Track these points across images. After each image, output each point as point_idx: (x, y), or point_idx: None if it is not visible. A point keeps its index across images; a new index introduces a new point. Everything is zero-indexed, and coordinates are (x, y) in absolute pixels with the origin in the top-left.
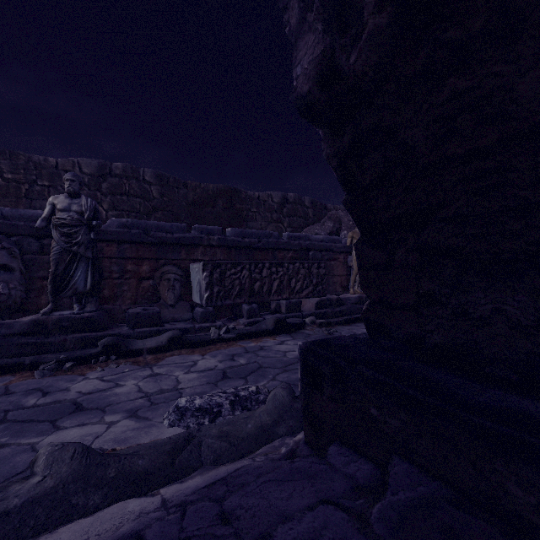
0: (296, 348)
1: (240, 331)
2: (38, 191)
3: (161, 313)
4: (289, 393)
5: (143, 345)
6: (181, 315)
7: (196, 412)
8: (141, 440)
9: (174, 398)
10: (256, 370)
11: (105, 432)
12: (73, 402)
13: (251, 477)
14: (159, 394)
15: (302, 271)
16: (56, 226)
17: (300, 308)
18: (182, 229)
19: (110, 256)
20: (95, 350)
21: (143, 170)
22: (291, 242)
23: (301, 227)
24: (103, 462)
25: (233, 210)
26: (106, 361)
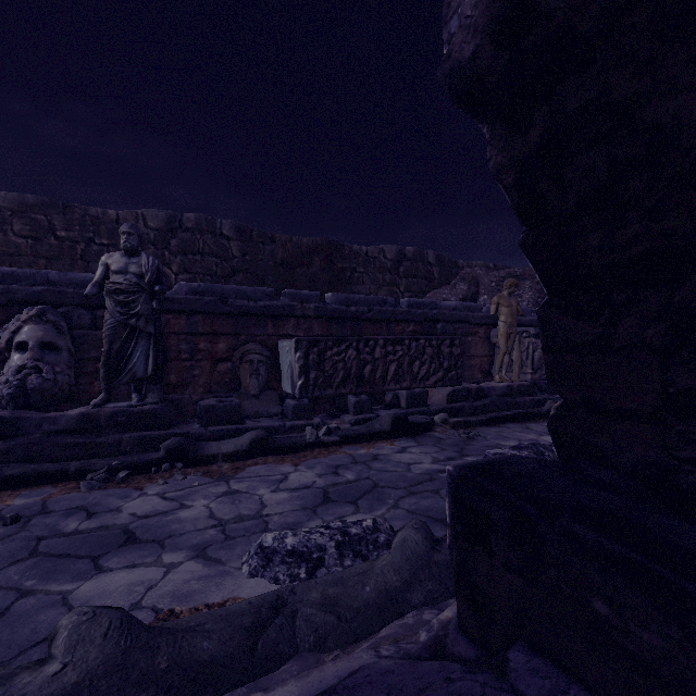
0: (424, 459)
1: (345, 432)
2: (96, 251)
3: (242, 406)
4: (426, 537)
5: (217, 449)
6: (267, 409)
7: (287, 556)
8: (210, 598)
9: (257, 530)
10: (370, 491)
11: (162, 580)
12: (124, 529)
13: (376, 693)
14: (237, 522)
15: (428, 350)
16: (110, 293)
17: (426, 401)
18: (269, 296)
19: (177, 331)
20: (157, 455)
21: (220, 221)
22: (412, 311)
23: (423, 291)
24: (150, 644)
25: (333, 270)
26: (171, 470)
